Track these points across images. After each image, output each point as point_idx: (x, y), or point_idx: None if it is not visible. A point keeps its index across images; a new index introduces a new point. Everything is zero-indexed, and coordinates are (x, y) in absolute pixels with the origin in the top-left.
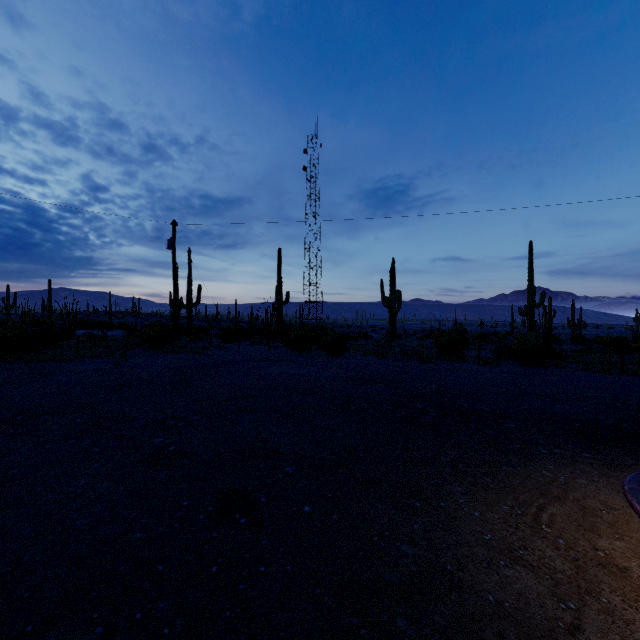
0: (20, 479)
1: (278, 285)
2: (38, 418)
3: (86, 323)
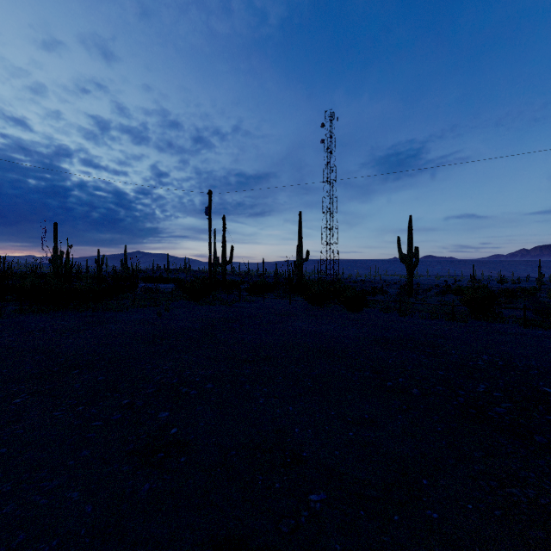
0: (0, 465)
1: (299, 244)
2: (69, 372)
3: (149, 278)
